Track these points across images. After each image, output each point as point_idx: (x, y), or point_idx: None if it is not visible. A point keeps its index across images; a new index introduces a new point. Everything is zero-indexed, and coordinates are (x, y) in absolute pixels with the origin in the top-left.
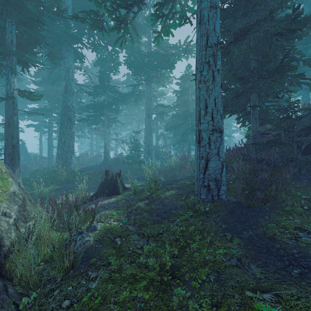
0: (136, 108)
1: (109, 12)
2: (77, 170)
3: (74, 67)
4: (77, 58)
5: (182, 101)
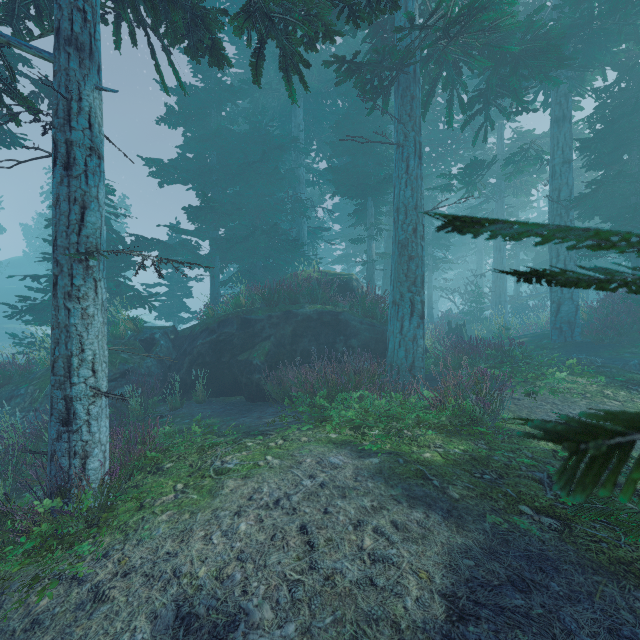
0: None
1: (459, 181)
2: None
3: None
4: None
5: None
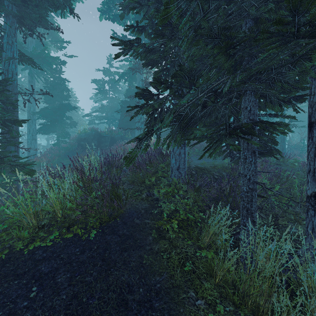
0: None
1: None
2: None
3: None
4: None
5: None
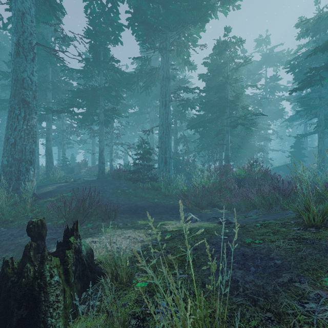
0: (149, 105)
1: None
2: (26, 198)
3: (44, 22)
4: (44, 2)
5: (217, 83)
